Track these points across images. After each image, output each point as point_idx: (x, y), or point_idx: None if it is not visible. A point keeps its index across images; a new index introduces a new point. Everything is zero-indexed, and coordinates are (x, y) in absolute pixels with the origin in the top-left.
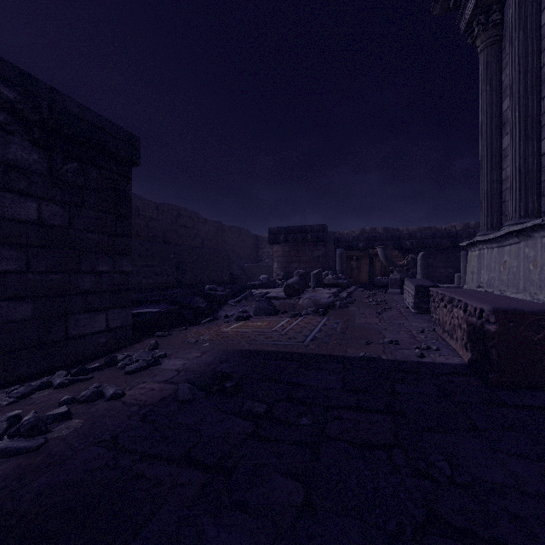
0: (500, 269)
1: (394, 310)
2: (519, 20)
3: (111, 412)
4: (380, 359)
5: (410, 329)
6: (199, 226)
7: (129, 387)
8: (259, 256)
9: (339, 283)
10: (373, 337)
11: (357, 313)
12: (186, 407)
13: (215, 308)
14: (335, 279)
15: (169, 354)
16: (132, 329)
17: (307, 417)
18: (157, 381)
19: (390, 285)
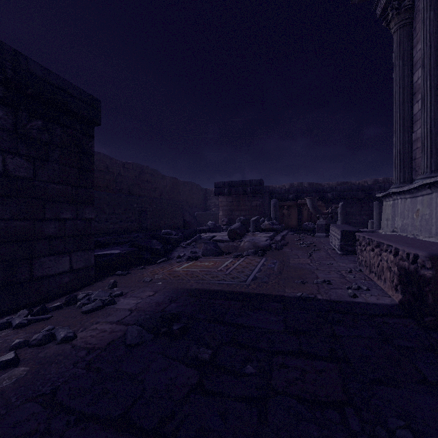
0: (413, 216)
1: (322, 251)
2: (430, 2)
3: (59, 358)
4: (316, 299)
5: (339, 269)
6: (158, 181)
7: (82, 328)
8: (207, 206)
9: (274, 228)
10: (307, 277)
11: (290, 254)
12: (132, 352)
13: (170, 250)
14: (270, 225)
15: (125, 293)
16: (96, 268)
17: (252, 365)
18: (110, 322)
19: (317, 230)
